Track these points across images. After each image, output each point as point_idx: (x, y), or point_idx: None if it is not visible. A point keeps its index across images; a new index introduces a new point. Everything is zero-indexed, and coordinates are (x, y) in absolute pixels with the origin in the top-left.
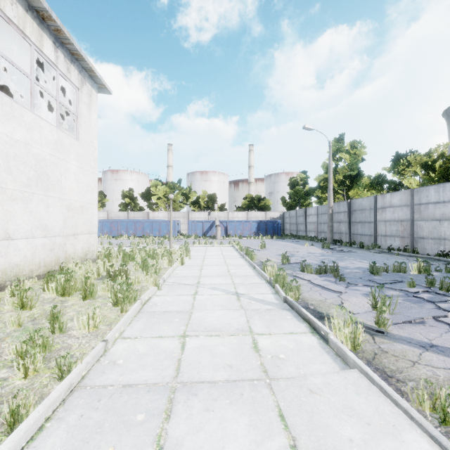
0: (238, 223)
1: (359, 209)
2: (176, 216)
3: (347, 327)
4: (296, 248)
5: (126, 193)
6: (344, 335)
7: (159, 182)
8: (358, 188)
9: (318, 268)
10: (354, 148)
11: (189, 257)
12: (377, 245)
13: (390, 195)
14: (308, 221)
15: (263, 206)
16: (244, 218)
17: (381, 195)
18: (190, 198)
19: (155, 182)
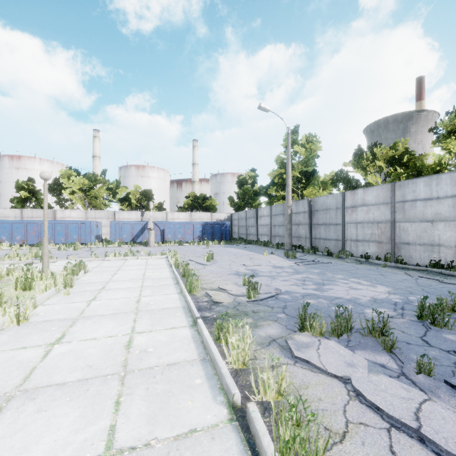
0: (179, 226)
1: (322, 209)
2: (97, 217)
3: None
4: (254, 258)
5: (22, 183)
6: None
7: (74, 171)
8: (314, 186)
9: (337, 324)
10: (309, 142)
11: (65, 292)
12: (349, 252)
13: (363, 191)
14: (260, 223)
15: (208, 206)
16: (186, 219)
17: (351, 192)
18: (119, 194)
19: (67, 171)
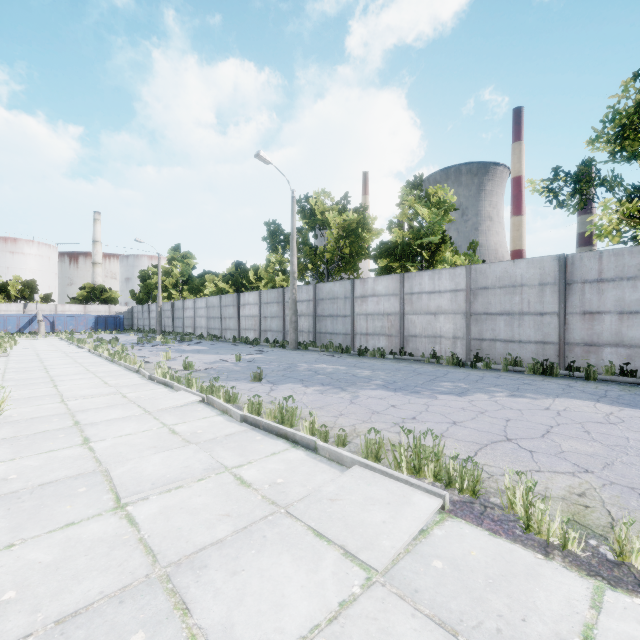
0: (70, 318)
1: (178, 309)
2: None
3: (90, 344)
4: (121, 337)
5: None
6: (89, 346)
7: None
8: None
9: (109, 341)
10: (187, 257)
11: (18, 343)
12: (181, 333)
13: (188, 301)
14: (151, 316)
15: (107, 298)
16: (80, 312)
17: (186, 300)
18: None
19: None
